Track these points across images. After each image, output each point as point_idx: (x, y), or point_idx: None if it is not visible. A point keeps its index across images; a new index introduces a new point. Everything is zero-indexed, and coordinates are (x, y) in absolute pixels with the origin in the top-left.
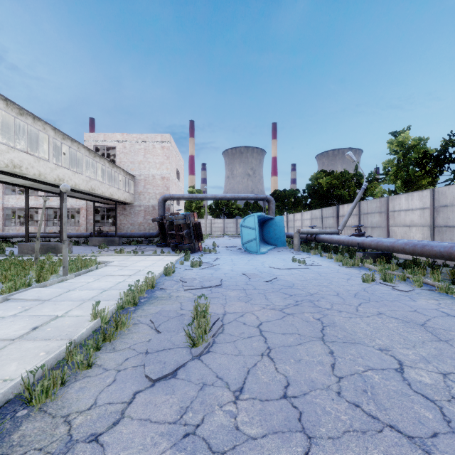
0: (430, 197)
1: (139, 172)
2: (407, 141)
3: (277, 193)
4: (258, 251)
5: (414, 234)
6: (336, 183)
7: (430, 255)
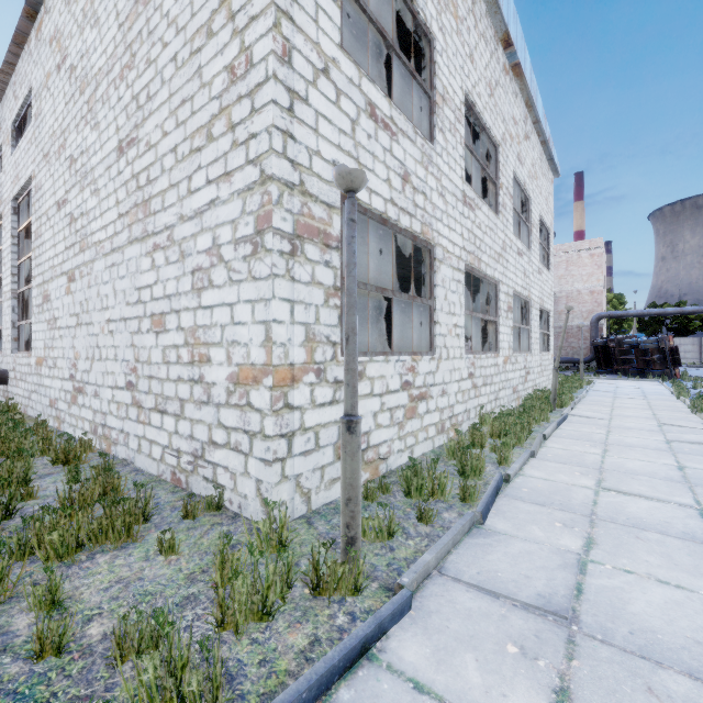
0: None
1: (559, 288)
2: None
3: None
4: None
5: None
6: None
7: None
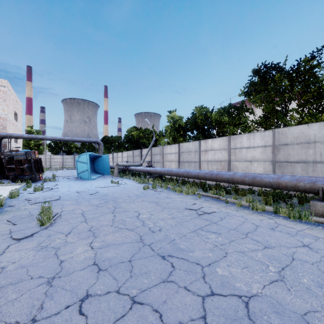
0: (178, 147)
1: None
2: (175, 117)
3: (106, 138)
4: (89, 178)
5: (172, 166)
6: (142, 135)
7: (173, 175)
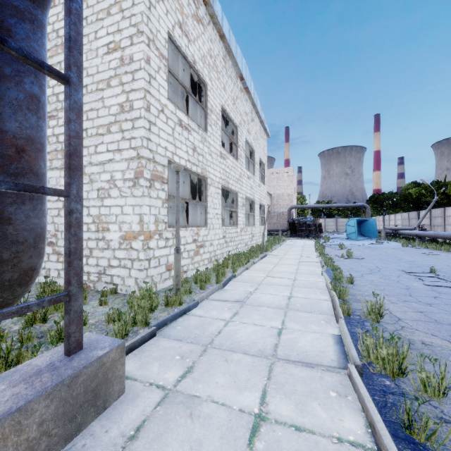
0: None
1: (274, 192)
2: None
3: (375, 197)
4: (356, 239)
5: None
6: (424, 193)
7: (439, 237)
